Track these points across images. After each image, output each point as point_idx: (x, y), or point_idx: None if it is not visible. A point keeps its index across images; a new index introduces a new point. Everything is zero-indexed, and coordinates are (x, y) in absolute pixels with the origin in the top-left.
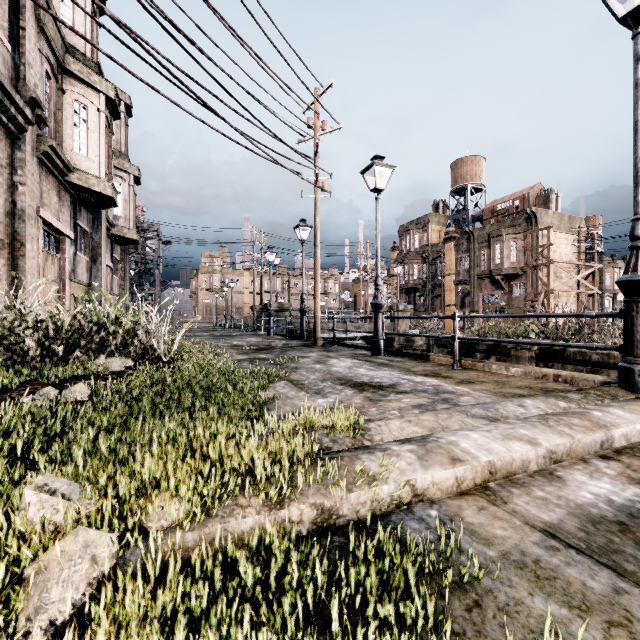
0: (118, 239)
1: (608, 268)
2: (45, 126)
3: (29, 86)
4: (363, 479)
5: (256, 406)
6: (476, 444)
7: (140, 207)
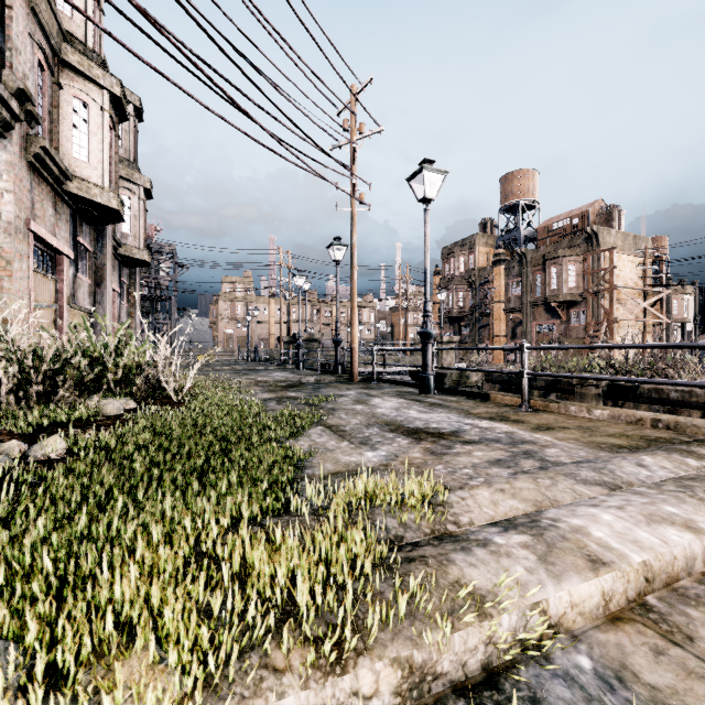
0: (127, 260)
1: (676, 294)
2: (38, 125)
3: (17, 76)
4: (475, 613)
5: (289, 465)
6: (614, 532)
7: (153, 226)
